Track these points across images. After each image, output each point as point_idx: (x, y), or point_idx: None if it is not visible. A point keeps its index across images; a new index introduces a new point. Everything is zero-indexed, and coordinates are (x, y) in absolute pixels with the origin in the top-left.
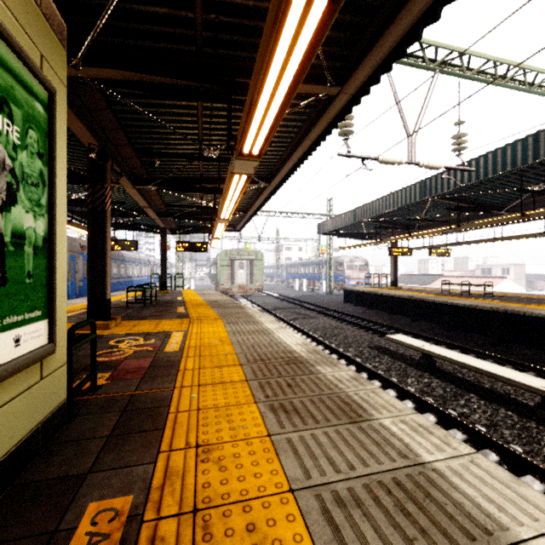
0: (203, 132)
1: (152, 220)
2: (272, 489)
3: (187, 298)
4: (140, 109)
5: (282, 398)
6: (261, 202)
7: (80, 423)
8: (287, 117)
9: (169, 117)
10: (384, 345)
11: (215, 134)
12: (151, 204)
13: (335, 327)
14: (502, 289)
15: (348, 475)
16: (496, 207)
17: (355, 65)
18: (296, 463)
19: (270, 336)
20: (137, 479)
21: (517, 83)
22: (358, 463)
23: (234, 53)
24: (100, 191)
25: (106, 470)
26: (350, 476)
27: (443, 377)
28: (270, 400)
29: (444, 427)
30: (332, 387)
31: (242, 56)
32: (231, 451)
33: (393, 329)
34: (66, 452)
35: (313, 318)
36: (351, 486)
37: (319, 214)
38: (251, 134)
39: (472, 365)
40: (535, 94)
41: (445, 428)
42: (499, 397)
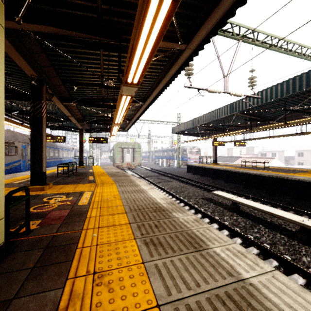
0: (104, 70)
1: (74, 124)
2: (145, 305)
3: (95, 170)
4: (64, 54)
5: (151, 235)
6: (139, 114)
7: (14, 258)
8: (155, 62)
9: (83, 60)
10: (210, 197)
11: (111, 72)
12: (73, 114)
13: (182, 187)
14: (272, 164)
15: (196, 291)
16: (270, 119)
17: (195, 32)
18: (161, 283)
19: (144, 194)
20: (49, 302)
21: (283, 50)
22: (202, 281)
23: (122, 20)
24: (39, 104)
25: (27, 295)
26: (197, 292)
27: (244, 215)
28: (144, 237)
29: (246, 246)
30: (183, 227)
31: (127, 22)
32: (117, 276)
33: (215, 188)
34: (0, 282)
35: (170, 182)
36: (198, 300)
37: (173, 122)
38: (132, 69)
39: (260, 209)
40: (292, 56)
41: (247, 246)
42: (276, 226)
